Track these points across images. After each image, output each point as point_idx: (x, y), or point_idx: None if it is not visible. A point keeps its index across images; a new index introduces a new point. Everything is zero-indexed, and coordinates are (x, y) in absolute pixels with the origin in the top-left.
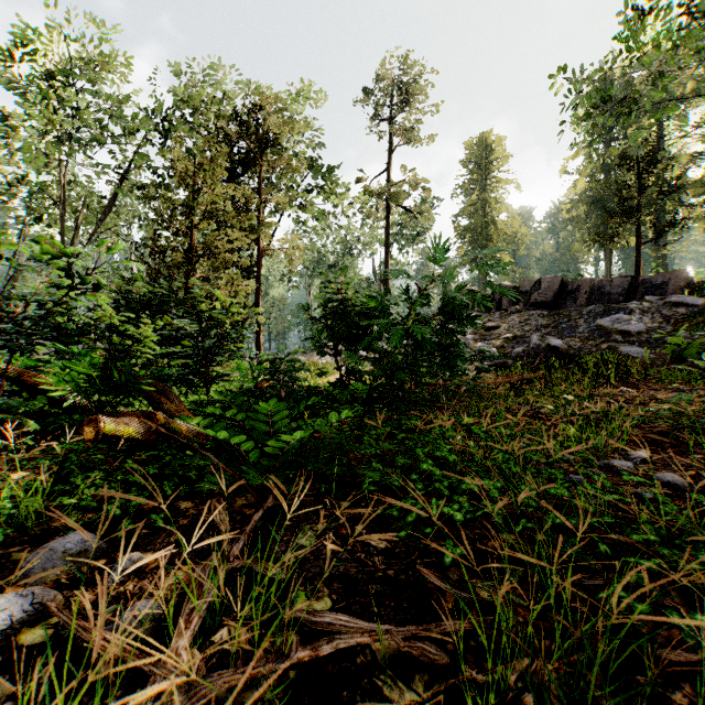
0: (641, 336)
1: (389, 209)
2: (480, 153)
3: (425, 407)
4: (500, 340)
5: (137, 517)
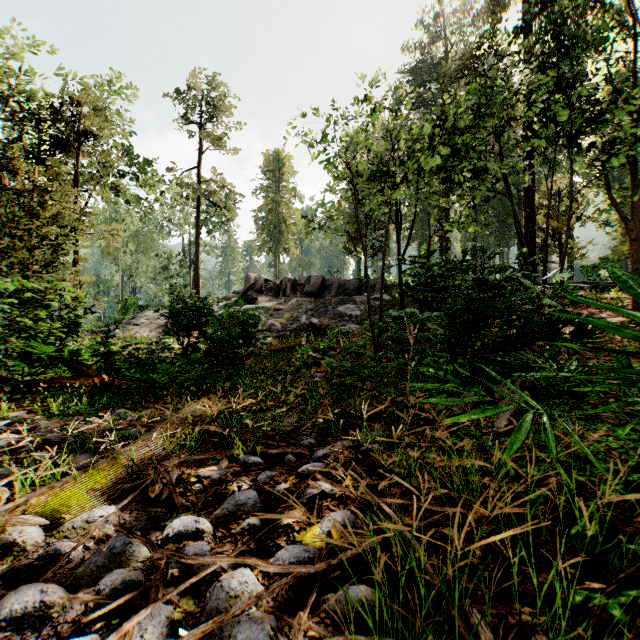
0: (358, 318)
1: (199, 202)
2: (275, 165)
3: (235, 364)
4: (284, 319)
5: (129, 408)
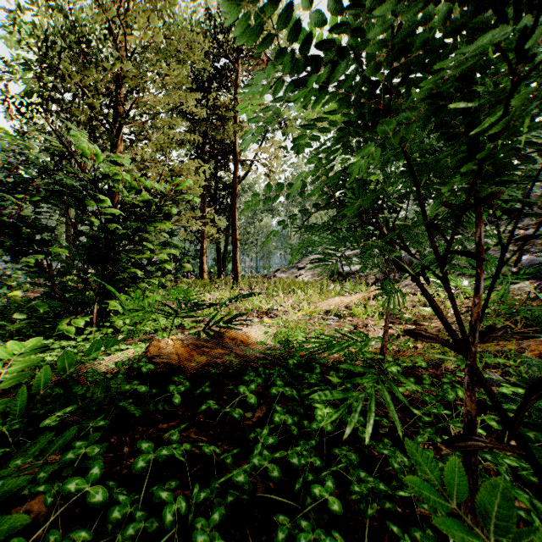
0: None
1: None
2: None
3: None
4: None
5: None
